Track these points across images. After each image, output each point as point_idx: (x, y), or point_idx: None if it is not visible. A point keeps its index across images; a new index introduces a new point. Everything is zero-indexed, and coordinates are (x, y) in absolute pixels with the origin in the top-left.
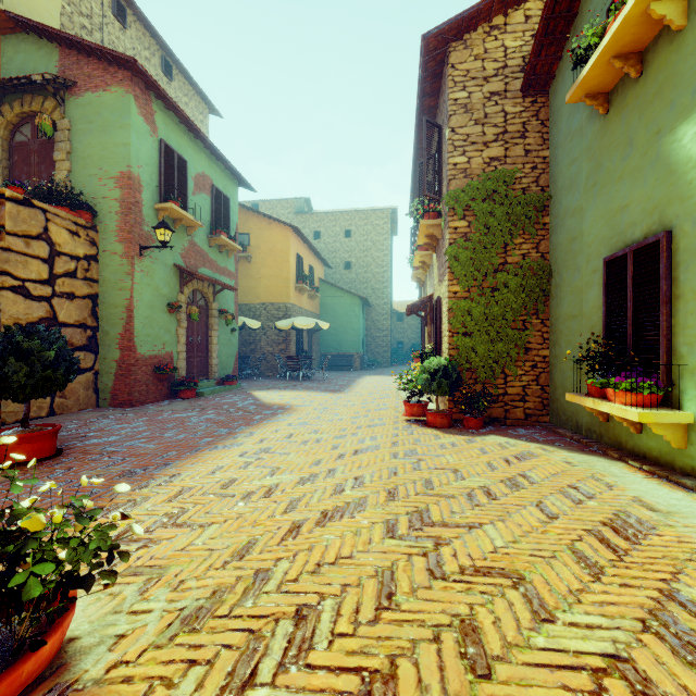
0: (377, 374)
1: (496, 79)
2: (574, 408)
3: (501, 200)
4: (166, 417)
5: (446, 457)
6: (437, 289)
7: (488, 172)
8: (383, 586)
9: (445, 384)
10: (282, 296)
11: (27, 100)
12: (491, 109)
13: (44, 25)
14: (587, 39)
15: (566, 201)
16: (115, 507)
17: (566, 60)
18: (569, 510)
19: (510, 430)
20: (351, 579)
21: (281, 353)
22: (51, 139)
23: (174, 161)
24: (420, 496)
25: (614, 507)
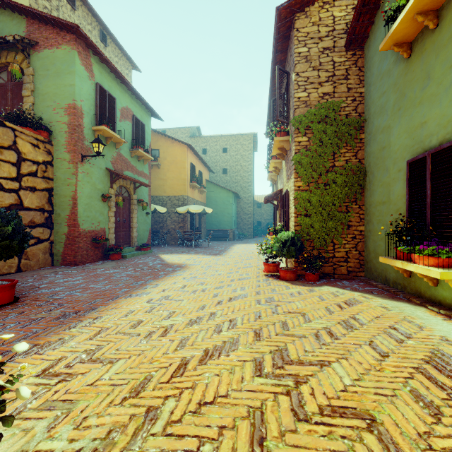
0: (244, 243)
1: (327, 39)
2: (383, 267)
3: (331, 122)
4: (99, 273)
5: (295, 303)
6: (286, 185)
7: (322, 103)
8: (255, 429)
9: (292, 250)
10: (181, 191)
11: (4, 55)
12: (323, 59)
13: (15, 2)
14: (397, 2)
15: (377, 122)
16: (48, 344)
17: (377, 23)
18: (395, 349)
19: (338, 282)
20: (227, 420)
21: (180, 229)
22: (21, 82)
23: (106, 98)
24: (279, 336)
25: (429, 345)
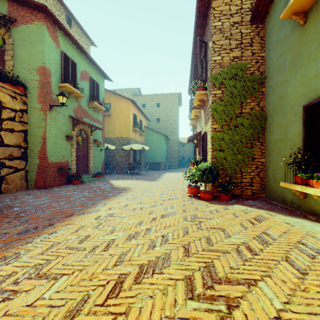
0: (172, 172)
1: (236, 15)
2: (281, 190)
3: (240, 79)
4: (61, 194)
5: (215, 219)
6: (204, 128)
7: (233, 64)
8: None
9: (210, 177)
10: (126, 134)
11: None
12: (234, 31)
13: None
14: None
15: (276, 78)
16: (3, 259)
17: (276, 1)
18: (311, 265)
19: (245, 201)
20: None
21: (125, 162)
22: (4, 49)
23: (69, 63)
24: (205, 252)
25: None
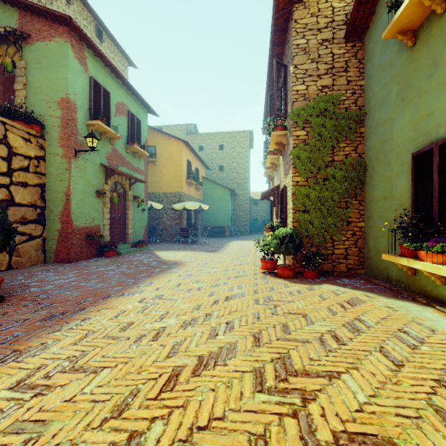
0: (241, 240)
1: (326, 30)
2: (385, 264)
3: (330, 116)
4: (92, 270)
5: (295, 303)
6: (283, 181)
7: (321, 96)
8: None
9: (290, 247)
10: (177, 187)
11: None
12: (322, 51)
13: None
14: None
15: (378, 115)
16: (28, 350)
17: (378, 13)
18: (409, 356)
19: (337, 279)
20: None
21: (176, 226)
22: (13, 75)
23: (101, 92)
24: (280, 341)
25: None
